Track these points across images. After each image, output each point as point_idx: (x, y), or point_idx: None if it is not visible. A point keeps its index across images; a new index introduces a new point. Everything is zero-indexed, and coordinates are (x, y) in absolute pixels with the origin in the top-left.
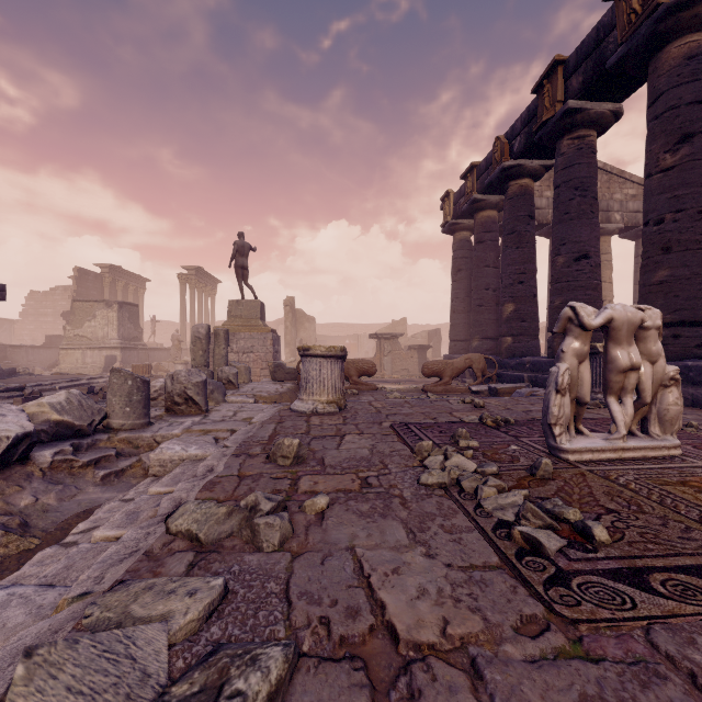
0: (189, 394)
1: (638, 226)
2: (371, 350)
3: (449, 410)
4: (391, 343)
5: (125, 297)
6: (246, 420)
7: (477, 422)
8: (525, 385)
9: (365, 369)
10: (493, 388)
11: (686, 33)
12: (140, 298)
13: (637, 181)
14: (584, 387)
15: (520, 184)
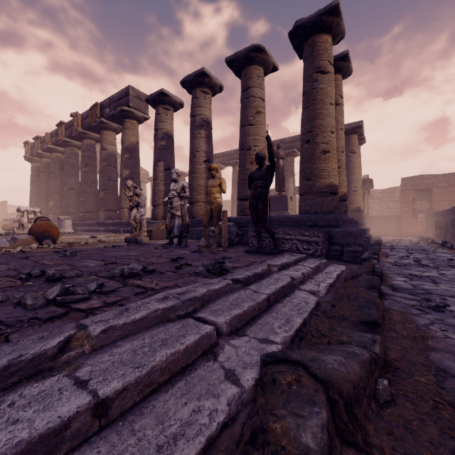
0: None
1: None
2: None
3: None
4: None
5: None
6: None
7: None
8: None
9: None
10: None
11: (87, 139)
12: None
13: None
14: (22, 222)
15: (57, 155)
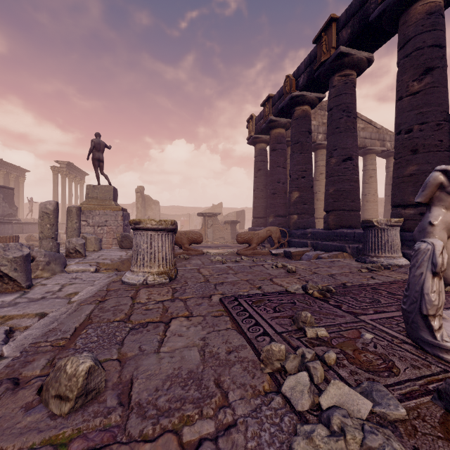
0: (3, 270)
1: (366, 147)
2: (198, 224)
3: (268, 276)
4: (212, 219)
5: (7, 183)
6: (69, 296)
7: (302, 292)
8: (310, 249)
9: (194, 238)
10: (287, 252)
11: None
12: (21, 184)
13: (365, 119)
14: None
15: (302, 109)
